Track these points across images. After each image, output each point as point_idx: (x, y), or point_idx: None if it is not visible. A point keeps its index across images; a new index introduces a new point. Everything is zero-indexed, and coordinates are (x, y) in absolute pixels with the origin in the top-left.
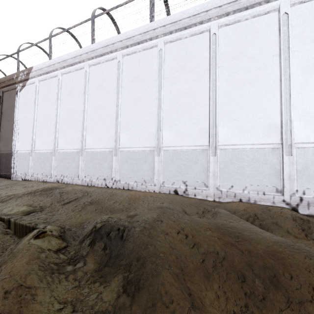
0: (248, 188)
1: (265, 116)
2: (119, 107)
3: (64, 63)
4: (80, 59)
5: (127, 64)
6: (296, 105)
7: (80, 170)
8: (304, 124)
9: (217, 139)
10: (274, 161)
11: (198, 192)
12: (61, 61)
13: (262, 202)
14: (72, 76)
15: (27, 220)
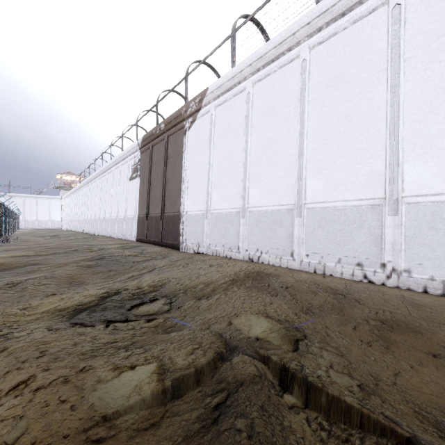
0: None
1: None
2: (401, 104)
3: (258, 63)
4: (291, 43)
5: (421, 2)
6: None
7: (295, 242)
8: None
9: None
10: None
11: None
12: (253, 61)
13: None
14: (273, 81)
15: (326, 379)
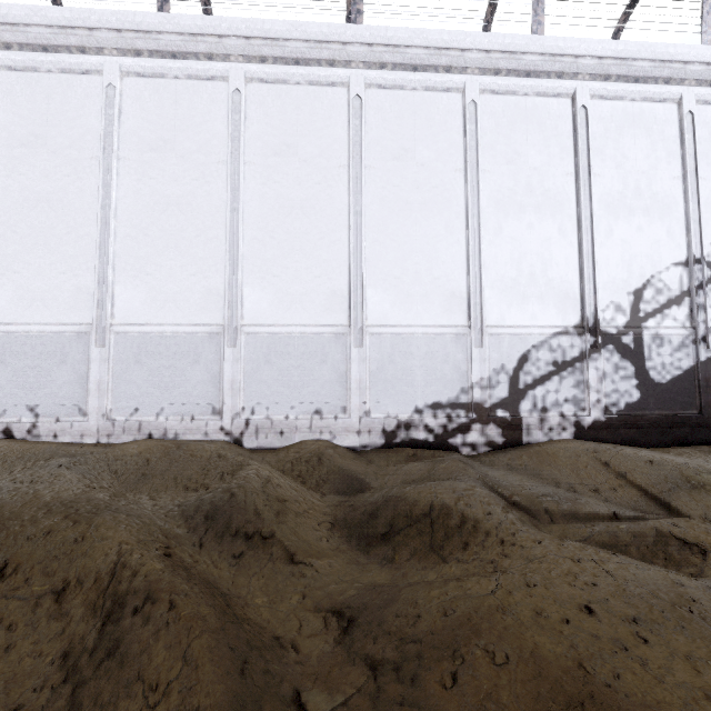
0: (166, 411)
1: (202, 271)
2: None
3: None
4: None
5: None
6: (249, 259)
7: None
8: (259, 293)
9: (111, 310)
10: (211, 357)
11: (63, 427)
12: None
13: (188, 435)
14: None
15: None
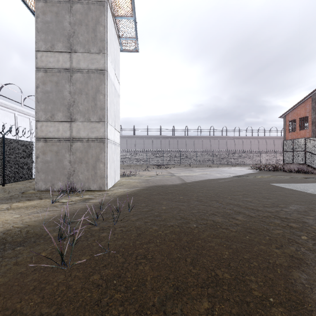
0: None
1: None
2: None
3: None
4: None
5: None
6: None
7: None
8: None
9: None
10: None
11: None
12: None
13: None
14: None
15: None
